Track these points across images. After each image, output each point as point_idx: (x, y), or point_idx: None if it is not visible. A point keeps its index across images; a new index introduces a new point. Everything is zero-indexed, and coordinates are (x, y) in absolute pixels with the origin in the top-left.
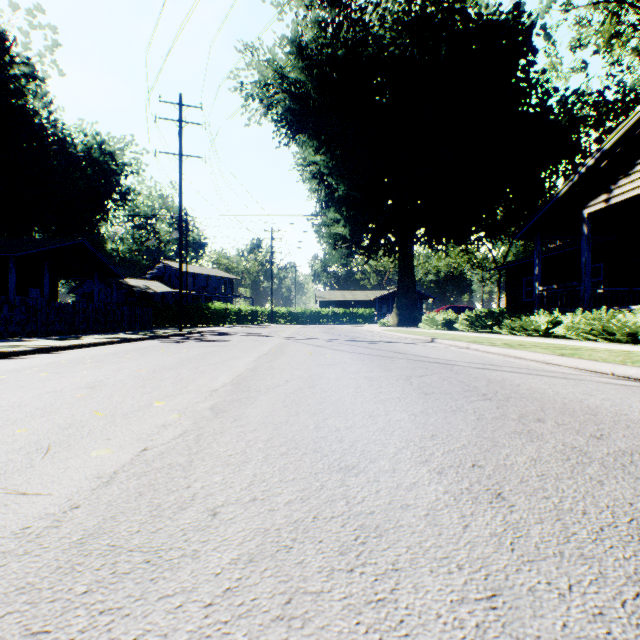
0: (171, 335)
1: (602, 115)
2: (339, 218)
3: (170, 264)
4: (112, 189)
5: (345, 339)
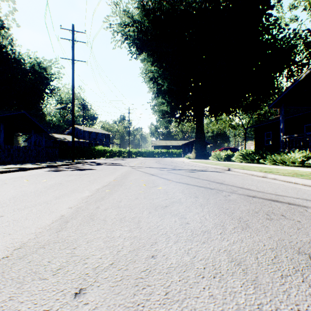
0: (62, 165)
1: (310, 42)
2: (164, 102)
3: (77, 126)
4: (45, 87)
5: (170, 168)
